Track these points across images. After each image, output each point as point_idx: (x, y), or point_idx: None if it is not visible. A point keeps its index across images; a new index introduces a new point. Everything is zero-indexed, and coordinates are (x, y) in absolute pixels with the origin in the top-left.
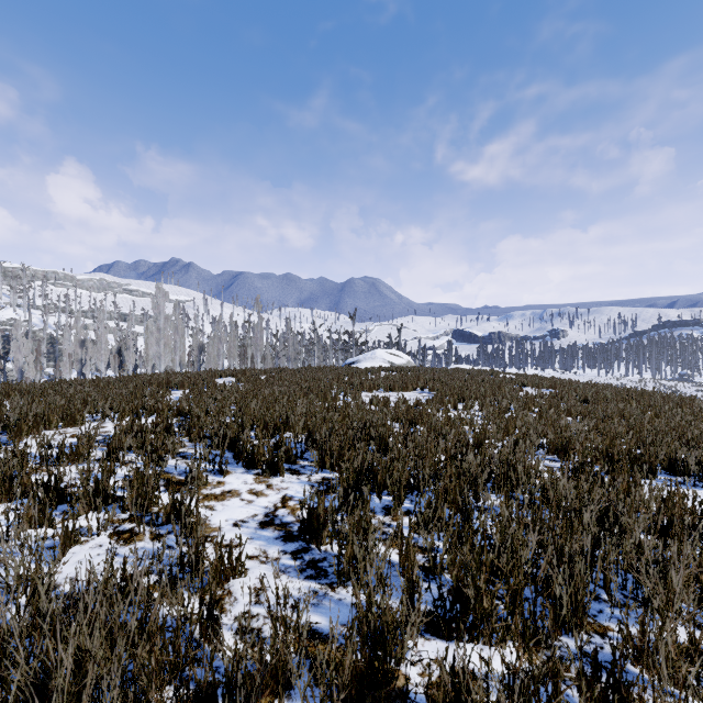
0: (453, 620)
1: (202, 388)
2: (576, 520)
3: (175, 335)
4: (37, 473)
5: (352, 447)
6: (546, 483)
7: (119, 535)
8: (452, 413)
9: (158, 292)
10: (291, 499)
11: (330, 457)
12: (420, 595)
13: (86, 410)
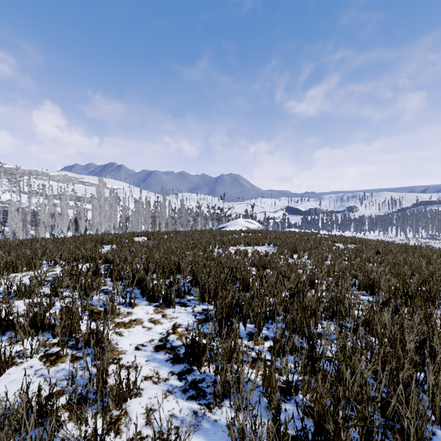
0: None
1: (124, 244)
2: (400, 349)
3: (110, 210)
4: None
5: (223, 287)
6: (366, 315)
7: (47, 357)
8: (289, 261)
9: (100, 183)
10: (179, 326)
11: (208, 294)
12: (285, 428)
13: (43, 259)
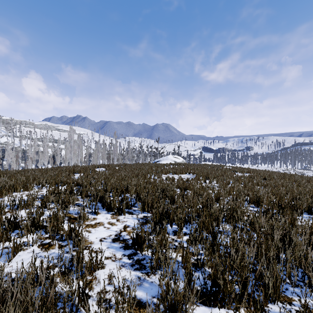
0: (211, 296)
1: (89, 173)
2: (270, 239)
3: (78, 149)
4: (7, 214)
5: (157, 201)
6: (251, 219)
7: (43, 246)
8: (203, 184)
9: (71, 130)
10: (128, 227)
11: (147, 206)
12: (194, 283)
13: (34, 183)
